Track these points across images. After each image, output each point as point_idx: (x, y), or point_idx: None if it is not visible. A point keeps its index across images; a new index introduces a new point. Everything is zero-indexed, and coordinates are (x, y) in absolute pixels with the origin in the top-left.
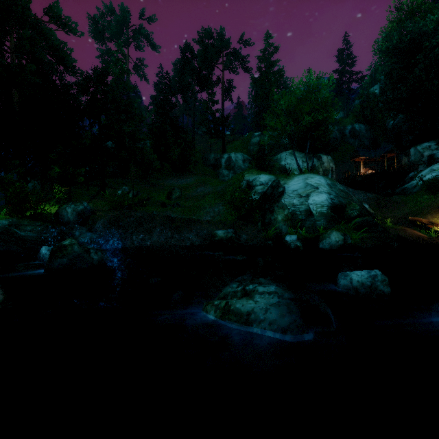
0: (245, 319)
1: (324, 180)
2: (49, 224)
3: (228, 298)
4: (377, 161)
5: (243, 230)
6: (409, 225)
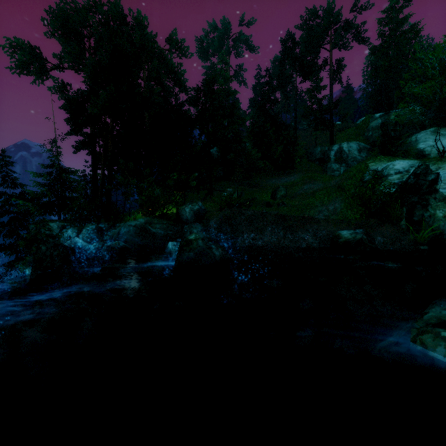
0: None
1: None
2: (172, 223)
3: None
4: None
5: (376, 231)
6: None
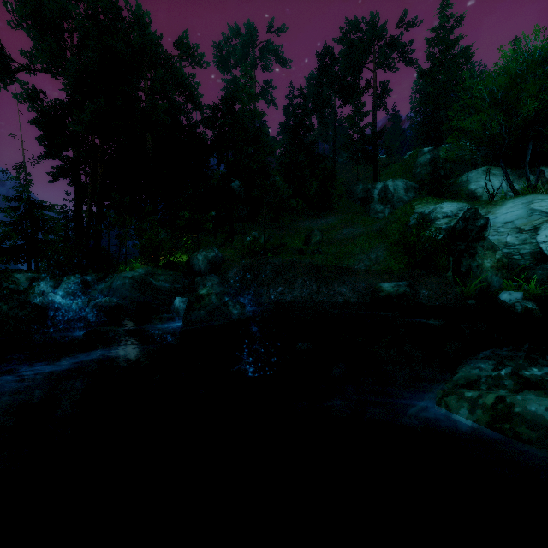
0: None
1: None
2: (181, 274)
3: (481, 388)
4: None
5: (421, 283)
6: None
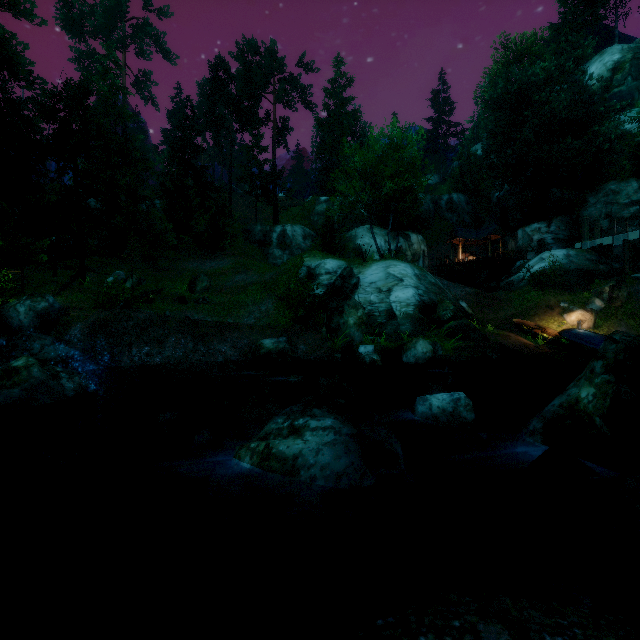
0: (291, 465)
1: (411, 270)
2: None
3: (270, 438)
4: (479, 244)
5: (300, 339)
6: (514, 329)
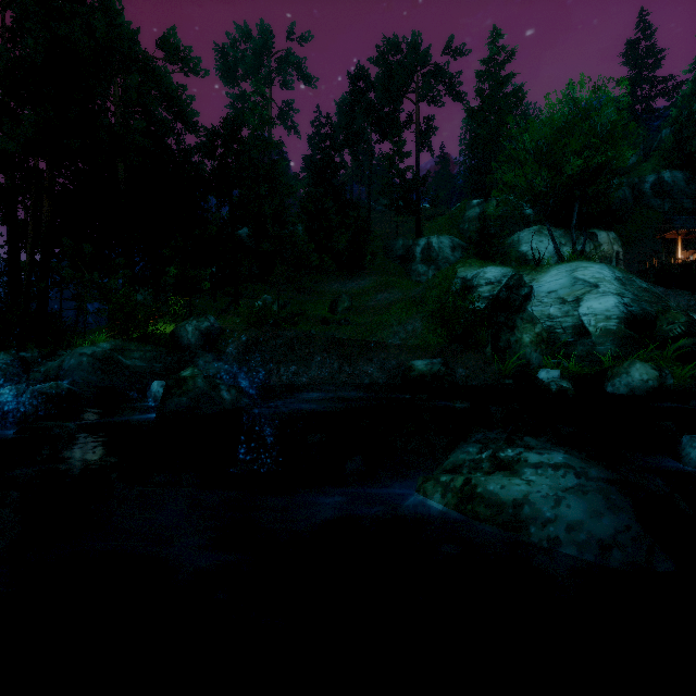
0: (511, 514)
1: (610, 272)
2: (163, 349)
3: (462, 472)
4: None
5: (458, 361)
6: None
